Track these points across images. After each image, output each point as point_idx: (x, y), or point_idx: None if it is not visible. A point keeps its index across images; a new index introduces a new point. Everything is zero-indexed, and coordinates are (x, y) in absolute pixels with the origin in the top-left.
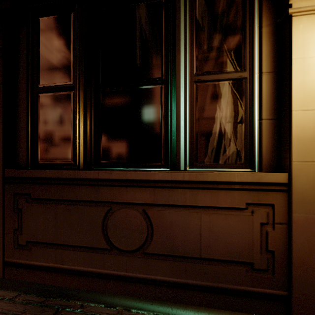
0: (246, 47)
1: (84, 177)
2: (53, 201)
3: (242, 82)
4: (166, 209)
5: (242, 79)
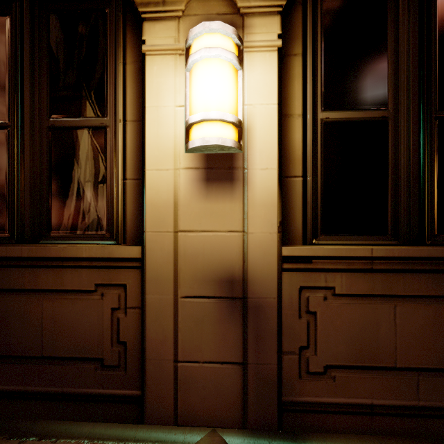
0: (108, 87)
1: None
2: None
3: (104, 131)
4: (0, 295)
5: (104, 128)
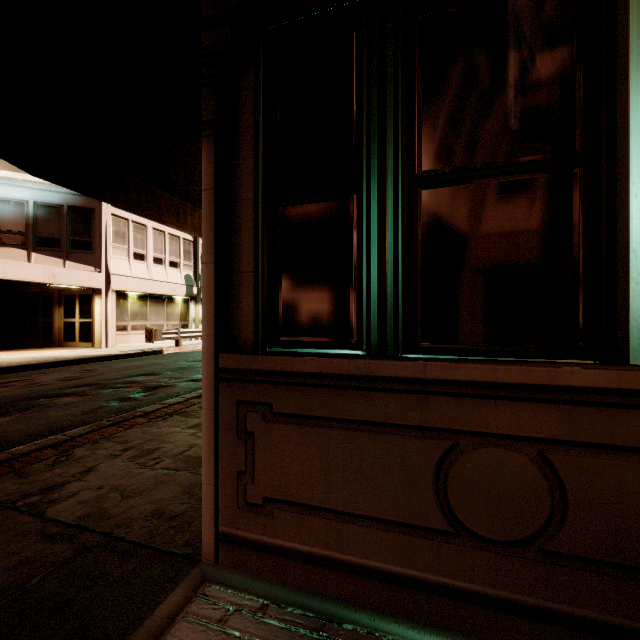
0: None
1: (391, 375)
2: (321, 420)
3: None
4: (604, 455)
5: None
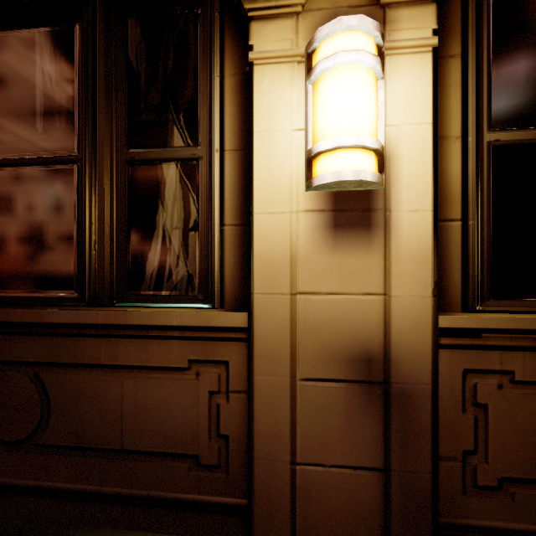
0: (201, 108)
1: None
2: None
3: (196, 164)
4: (71, 371)
5: (196, 160)
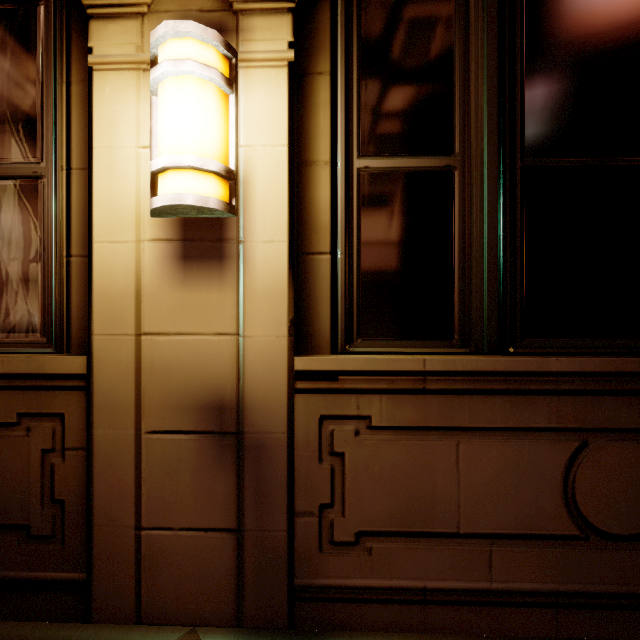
0: (45, 118)
1: None
2: None
3: (39, 184)
4: None
5: (38, 179)
